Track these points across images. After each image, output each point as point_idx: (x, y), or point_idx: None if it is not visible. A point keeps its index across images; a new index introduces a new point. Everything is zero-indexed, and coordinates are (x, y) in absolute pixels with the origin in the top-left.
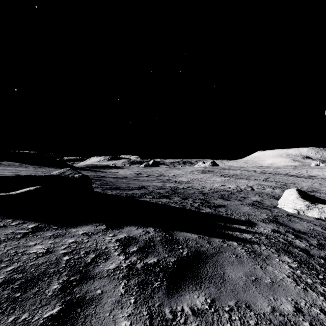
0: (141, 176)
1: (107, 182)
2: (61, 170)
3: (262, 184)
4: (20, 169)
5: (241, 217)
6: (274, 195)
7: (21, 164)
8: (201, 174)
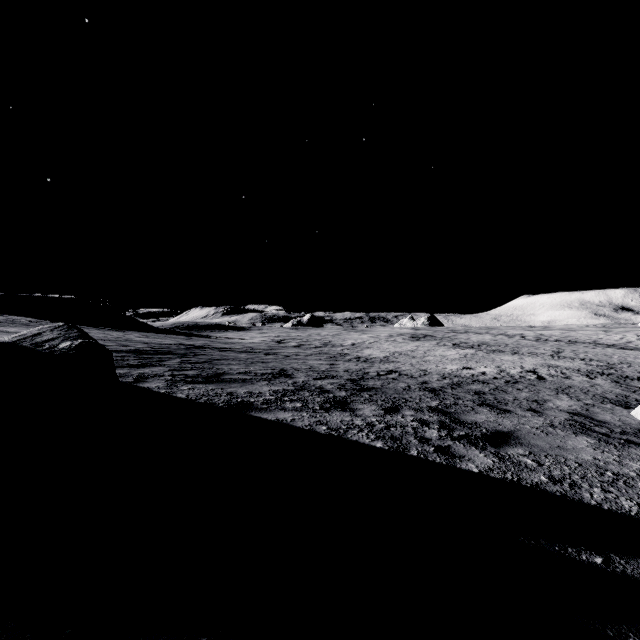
0: (285, 346)
1: (199, 361)
2: (35, 329)
3: (556, 365)
4: (13, 331)
5: (617, 498)
6: (604, 395)
7: (37, 320)
8: (411, 342)
